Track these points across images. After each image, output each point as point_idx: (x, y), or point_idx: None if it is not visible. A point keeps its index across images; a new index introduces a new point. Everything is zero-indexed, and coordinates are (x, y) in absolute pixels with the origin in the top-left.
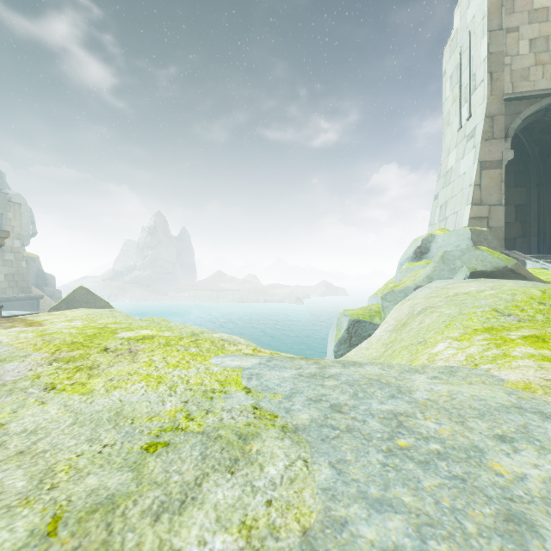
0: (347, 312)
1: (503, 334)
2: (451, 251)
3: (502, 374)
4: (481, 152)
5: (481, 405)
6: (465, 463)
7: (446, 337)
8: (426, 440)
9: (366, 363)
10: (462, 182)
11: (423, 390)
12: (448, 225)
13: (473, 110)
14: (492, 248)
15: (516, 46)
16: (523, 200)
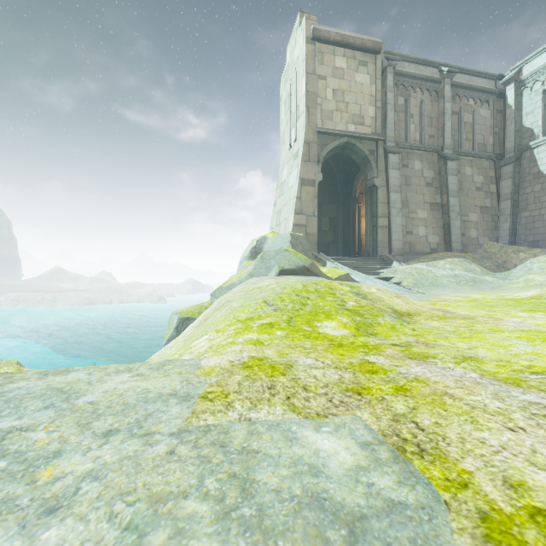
0: (179, 310)
1: (251, 323)
2: (268, 252)
3: (207, 362)
4: (301, 171)
5: (137, 398)
6: (7, 479)
7: (214, 329)
8: (0, 458)
9: (78, 369)
10: (290, 194)
11: (98, 392)
12: (281, 230)
13: (298, 135)
14: (306, 250)
15: (324, 92)
16: (334, 214)
